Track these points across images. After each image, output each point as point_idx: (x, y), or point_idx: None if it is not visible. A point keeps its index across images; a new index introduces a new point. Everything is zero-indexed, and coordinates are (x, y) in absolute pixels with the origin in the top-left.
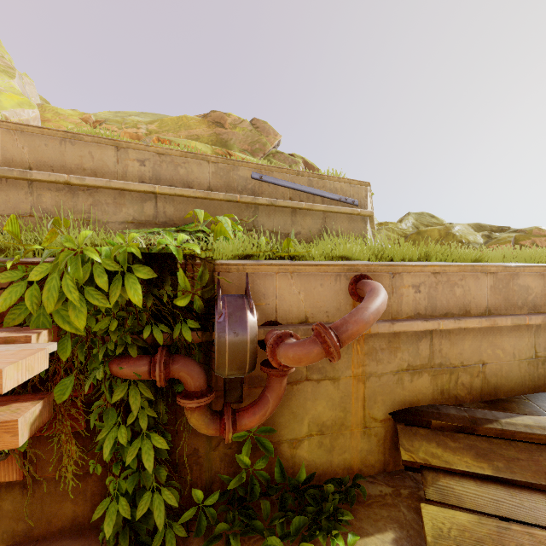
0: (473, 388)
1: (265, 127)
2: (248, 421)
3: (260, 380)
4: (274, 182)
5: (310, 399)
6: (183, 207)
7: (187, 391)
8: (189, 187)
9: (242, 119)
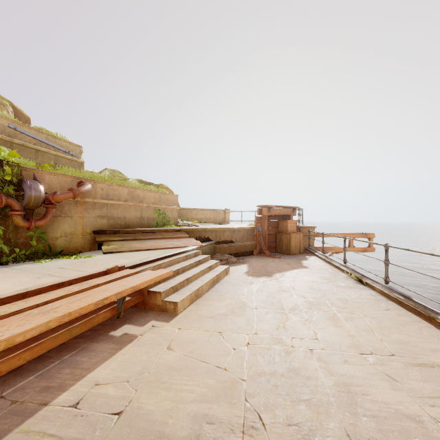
0: (121, 225)
1: None
2: (40, 222)
3: (40, 214)
4: (24, 133)
5: (62, 223)
6: None
7: (14, 209)
8: None
9: None
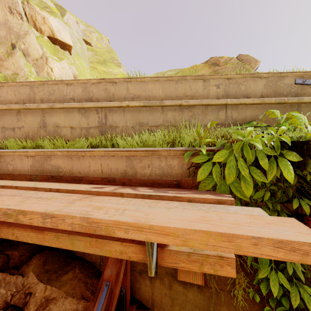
0: None
1: (248, 58)
2: None
3: None
4: None
5: None
6: (243, 112)
7: None
8: (247, 97)
9: (231, 58)
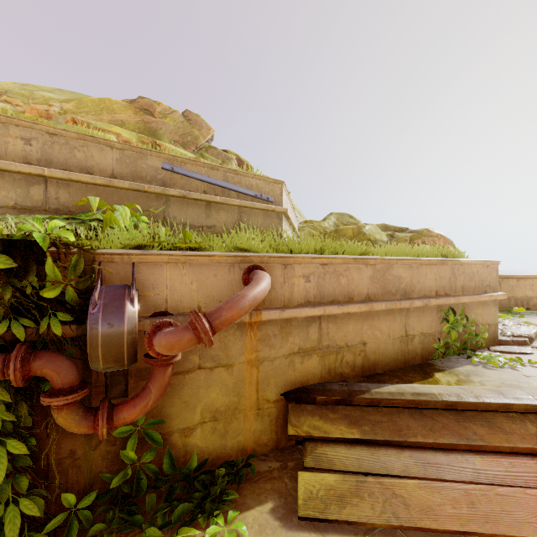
0: (355, 365)
1: (198, 120)
2: (127, 414)
3: (149, 371)
4: (187, 175)
5: (204, 387)
6: (81, 194)
7: (53, 388)
8: (89, 172)
9: (173, 110)
